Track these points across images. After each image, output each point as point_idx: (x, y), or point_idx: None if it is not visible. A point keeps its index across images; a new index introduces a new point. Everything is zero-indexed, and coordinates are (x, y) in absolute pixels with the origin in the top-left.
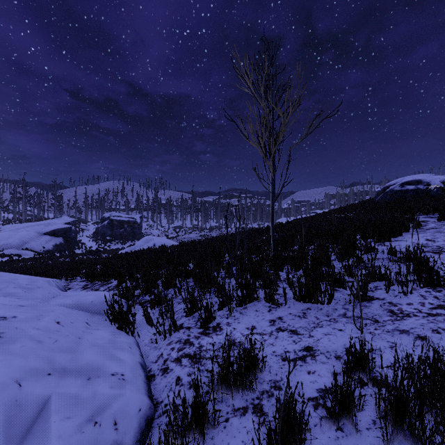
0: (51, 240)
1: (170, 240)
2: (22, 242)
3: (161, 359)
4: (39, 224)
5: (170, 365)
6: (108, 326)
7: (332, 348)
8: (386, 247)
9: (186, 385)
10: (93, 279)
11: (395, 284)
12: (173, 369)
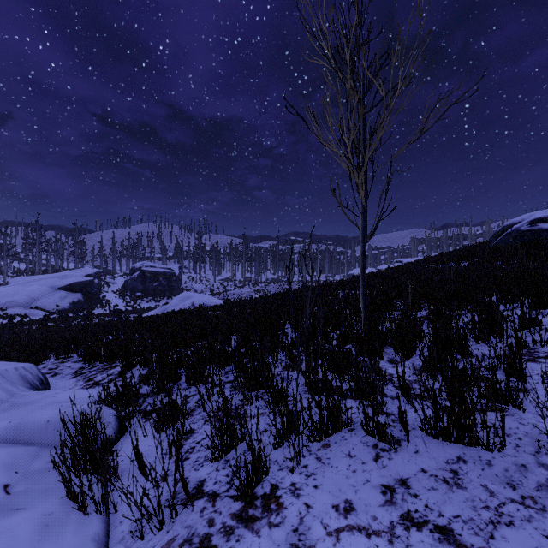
0: (67, 296)
1: (216, 296)
2: (31, 299)
3: None
4: (54, 277)
5: None
6: (53, 488)
7: None
8: None
9: None
10: (93, 358)
11: None
12: None
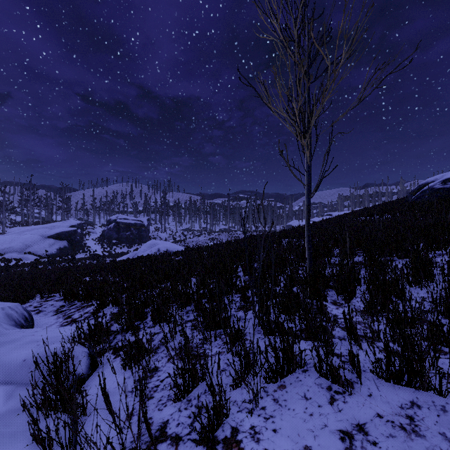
0: (54, 243)
1: (178, 243)
2: (25, 245)
3: None
4: (44, 227)
5: None
6: (22, 431)
7: None
8: None
9: None
10: (72, 298)
11: None
12: None
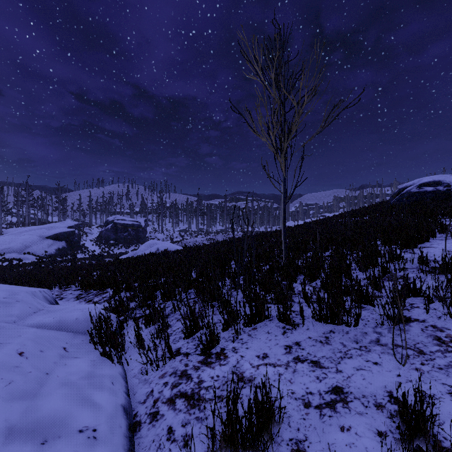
0: (53, 244)
1: (175, 244)
2: (24, 246)
3: (151, 398)
4: (42, 228)
5: (161, 408)
6: (90, 351)
7: (368, 390)
8: (413, 255)
9: (179, 441)
10: (88, 287)
11: (435, 302)
12: (164, 415)
